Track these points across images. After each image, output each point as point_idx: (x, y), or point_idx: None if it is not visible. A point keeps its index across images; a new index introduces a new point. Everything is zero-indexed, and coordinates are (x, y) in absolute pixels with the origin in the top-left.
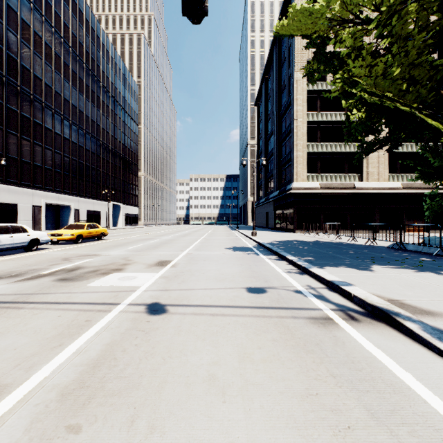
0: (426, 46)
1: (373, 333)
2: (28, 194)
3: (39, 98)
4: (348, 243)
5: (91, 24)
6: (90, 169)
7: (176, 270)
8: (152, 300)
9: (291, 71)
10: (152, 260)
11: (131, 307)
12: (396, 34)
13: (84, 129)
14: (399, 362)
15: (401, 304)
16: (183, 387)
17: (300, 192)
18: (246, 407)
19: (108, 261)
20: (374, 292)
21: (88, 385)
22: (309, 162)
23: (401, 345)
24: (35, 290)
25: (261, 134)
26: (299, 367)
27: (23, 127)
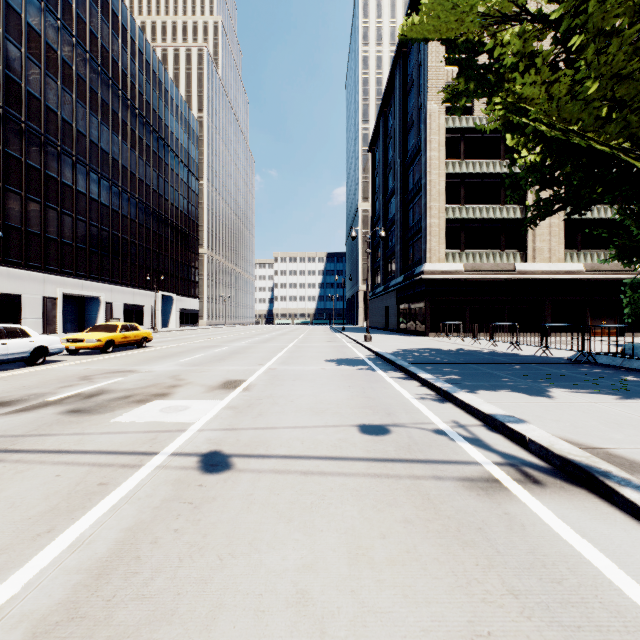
0: (636, 50)
1: (569, 507)
2: (37, 281)
3: (53, 140)
4: (508, 352)
5: (130, 33)
6: (128, 244)
7: (250, 396)
8: (210, 446)
9: (422, 100)
10: (215, 380)
11: (175, 460)
12: (594, 29)
13: (119, 185)
14: (622, 565)
15: (609, 456)
16: (251, 620)
17: (436, 278)
18: None
19: (148, 381)
20: (562, 434)
21: (84, 613)
22: (448, 233)
23: (621, 531)
24: (28, 429)
25: (377, 193)
26: (453, 576)
27: (30, 183)
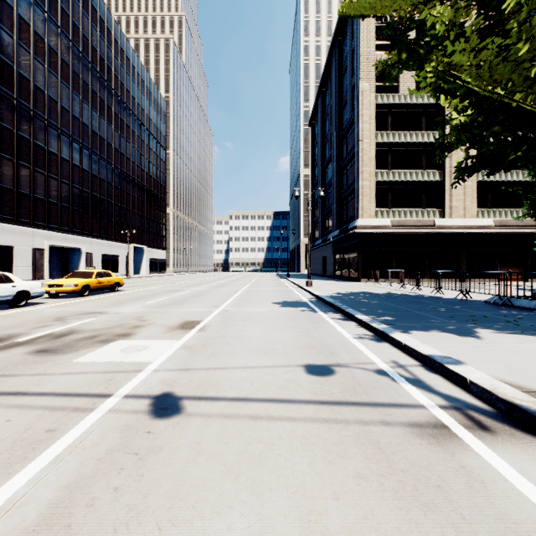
0: None
1: (526, 459)
2: (27, 234)
3: (41, 115)
4: (431, 296)
5: (107, 24)
6: (106, 203)
7: (205, 336)
8: (163, 387)
9: (355, 80)
10: (175, 320)
11: (127, 402)
12: None
13: (98, 153)
14: None
15: None
16: None
17: (367, 232)
18: None
19: (115, 321)
20: (501, 376)
21: None
22: (377, 194)
23: None
24: None
25: (316, 161)
26: None
27: (21, 151)
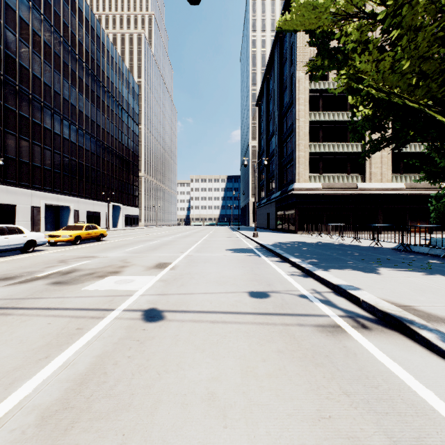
0: (436, 39)
1: (386, 343)
2: (27, 195)
3: (38, 98)
4: (352, 244)
5: (91, 23)
6: (90, 169)
7: (175, 273)
8: (149, 305)
9: (293, 70)
10: (151, 262)
11: (126, 313)
12: (406, 26)
13: (83, 129)
14: (418, 377)
15: (414, 311)
16: (179, 409)
17: (302, 193)
18: (250, 433)
19: (105, 263)
20: (384, 297)
21: (73, 405)
22: (311, 162)
23: (418, 357)
24: (27, 294)
25: (262, 134)
26: (308, 384)
27: (22, 127)
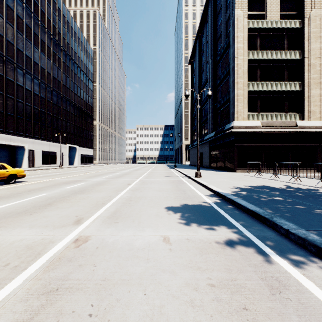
0: None
1: None
2: None
3: None
4: None
5: None
6: (46, 115)
7: None
8: None
9: (230, 11)
10: None
11: None
12: None
13: (39, 78)
14: None
15: None
16: None
17: (241, 131)
18: None
19: None
20: None
21: None
22: (248, 101)
23: None
24: None
25: (194, 86)
26: None
27: None
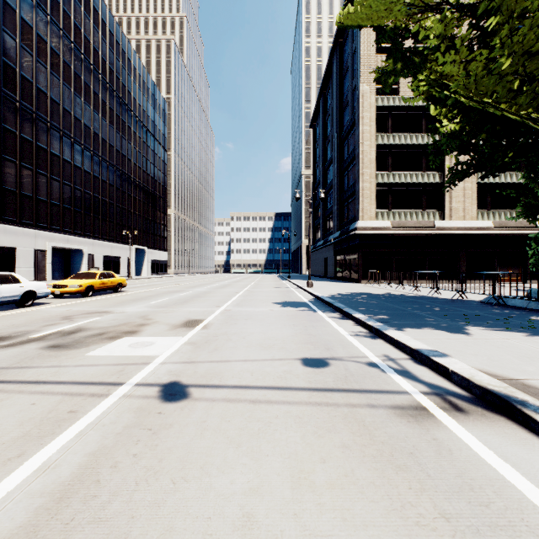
0: None
1: (491, 433)
2: (30, 236)
3: (43, 117)
4: (429, 296)
5: (109, 26)
6: (107, 204)
7: (207, 334)
8: (170, 377)
9: (356, 83)
10: (178, 319)
11: (138, 389)
12: (508, 11)
13: (99, 155)
14: None
15: (524, 387)
16: None
17: (367, 233)
18: None
19: (120, 320)
20: (481, 367)
21: (42, 537)
22: (377, 195)
23: None
24: (12, 362)
25: (318, 162)
26: (388, 500)
27: (24, 152)
